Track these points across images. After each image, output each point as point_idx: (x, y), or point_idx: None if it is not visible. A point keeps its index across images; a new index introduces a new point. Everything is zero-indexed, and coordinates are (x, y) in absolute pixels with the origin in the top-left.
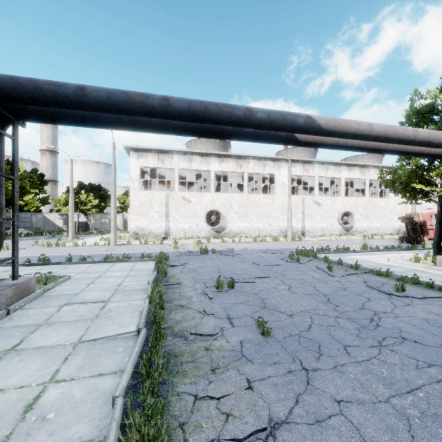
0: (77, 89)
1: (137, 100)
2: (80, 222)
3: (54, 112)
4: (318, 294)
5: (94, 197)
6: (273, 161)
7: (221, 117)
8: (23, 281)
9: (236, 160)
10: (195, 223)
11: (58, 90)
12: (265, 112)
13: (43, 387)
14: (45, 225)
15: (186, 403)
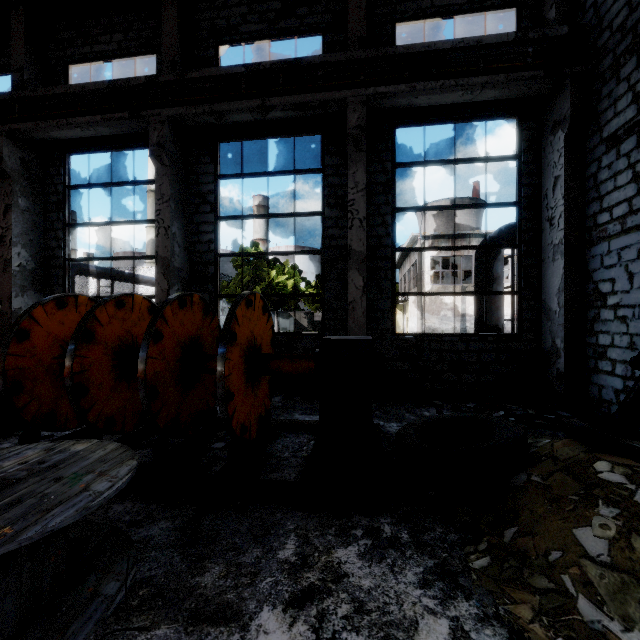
0: None
1: None
2: (320, 322)
3: None
4: None
5: None
6: None
7: None
8: None
9: None
10: None
11: None
12: None
13: None
14: (291, 325)
15: None
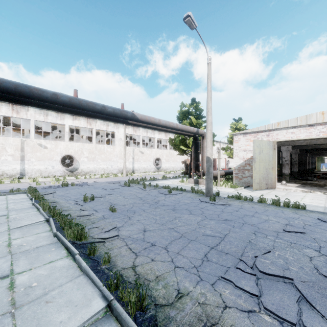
0: None
1: (36, 92)
2: None
3: None
4: (137, 197)
5: None
6: (114, 123)
7: (88, 108)
8: None
9: (87, 119)
10: (51, 165)
11: None
12: (112, 109)
13: (8, 241)
14: None
15: (85, 230)
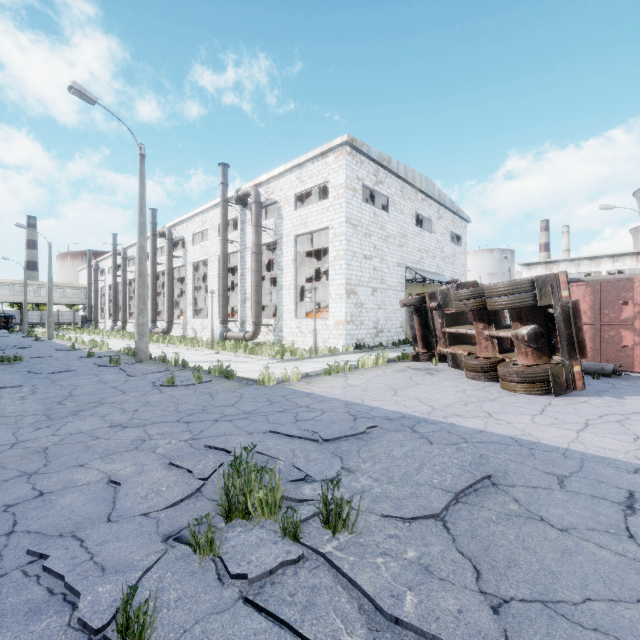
0: None
1: None
2: None
3: None
4: None
5: None
6: None
7: None
8: None
9: (635, 257)
10: None
11: None
12: None
13: None
14: None
15: None
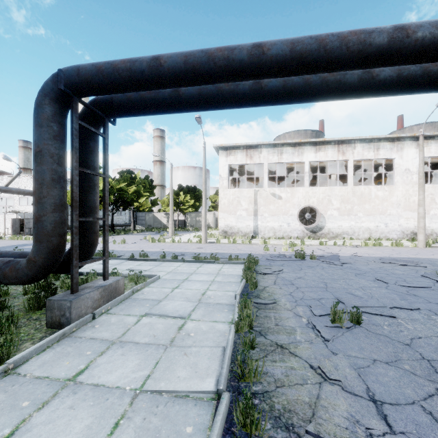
0: (151, 60)
1: (220, 57)
2: (180, 220)
3: (136, 101)
4: None
5: (190, 198)
6: (390, 141)
7: (345, 53)
8: (111, 282)
9: (337, 146)
10: (286, 221)
11: (133, 67)
12: (434, 24)
13: None
14: (155, 222)
15: None
